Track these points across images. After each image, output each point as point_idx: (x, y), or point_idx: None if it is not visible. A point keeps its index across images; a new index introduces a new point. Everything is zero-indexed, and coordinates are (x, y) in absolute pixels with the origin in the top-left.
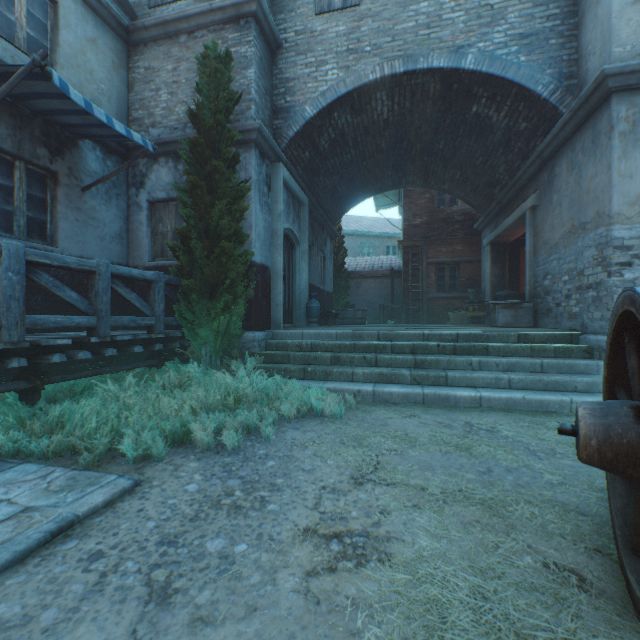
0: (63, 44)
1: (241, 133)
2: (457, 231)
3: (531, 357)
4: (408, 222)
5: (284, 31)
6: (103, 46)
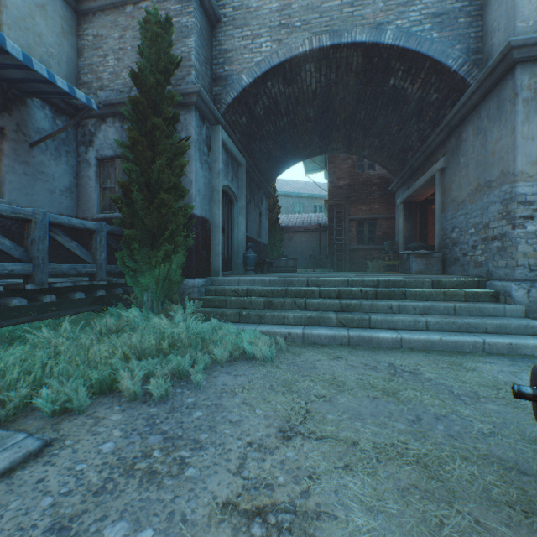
0: (10, 6)
1: (182, 96)
2: (374, 192)
3: (444, 301)
4: (333, 184)
5: (223, 7)
6: (52, 12)
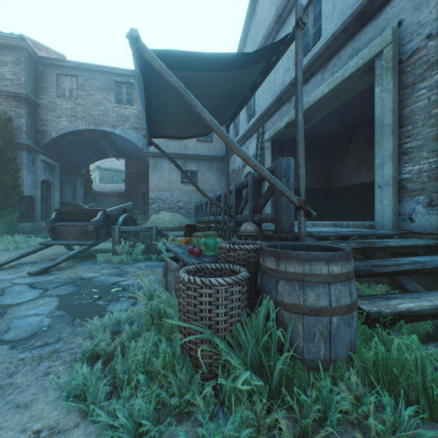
0: None
1: (18, 144)
2: None
3: None
4: (128, 171)
5: (42, 99)
6: None
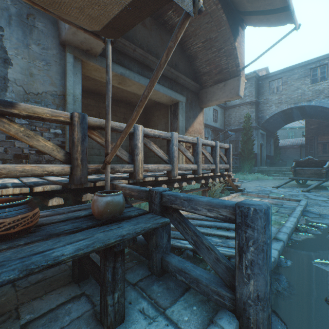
0: (218, 117)
1: (251, 127)
2: None
3: None
4: (307, 127)
5: (260, 99)
6: (221, 113)
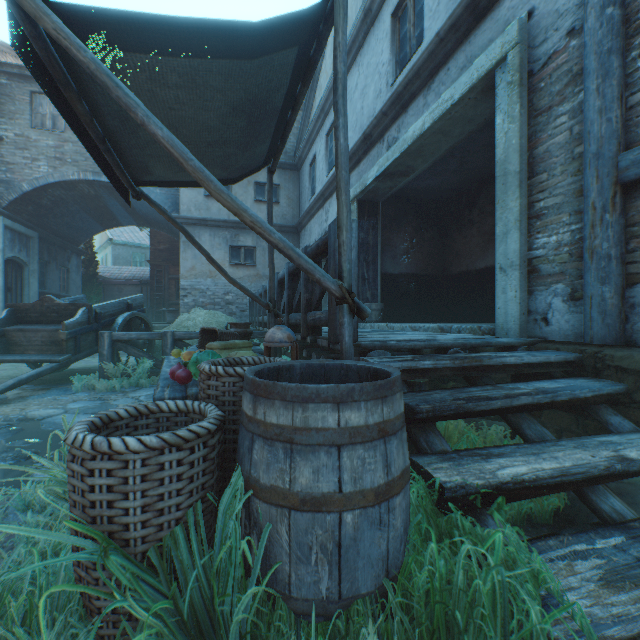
0: None
1: None
2: None
3: None
4: (155, 247)
5: (6, 130)
6: None
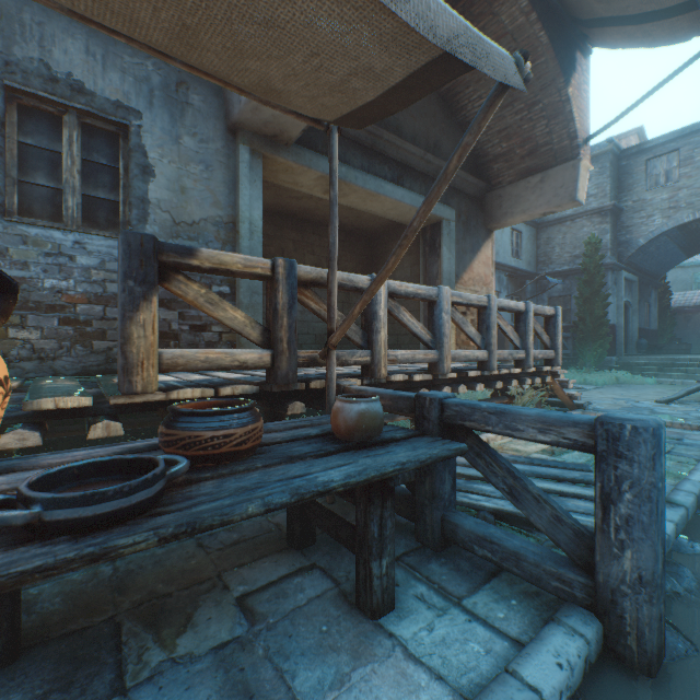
0: (522, 247)
1: (602, 266)
2: None
3: None
4: None
5: (624, 202)
6: (530, 237)
